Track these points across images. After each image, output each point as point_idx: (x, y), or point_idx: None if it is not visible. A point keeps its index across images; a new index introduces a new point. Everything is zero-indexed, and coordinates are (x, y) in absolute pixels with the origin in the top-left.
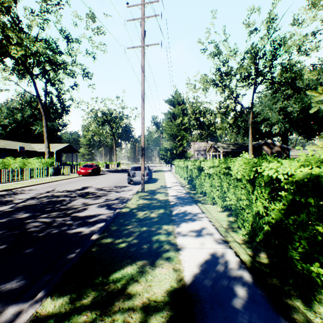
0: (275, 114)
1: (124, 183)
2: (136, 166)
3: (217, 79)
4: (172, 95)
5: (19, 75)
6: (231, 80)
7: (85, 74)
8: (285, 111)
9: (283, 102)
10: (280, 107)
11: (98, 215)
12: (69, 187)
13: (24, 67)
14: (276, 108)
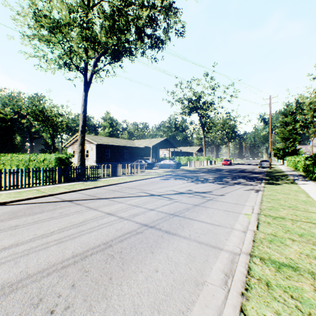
0: None
1: (255, 168)
2: (262, 160)
3: None
4: (284, 108)
5: (189, 116)
6: None
7: (227, 113)
8: None
9: None
10: None
11: (259, 171)
12: (233, 168)
13: (197, 115)
14: None
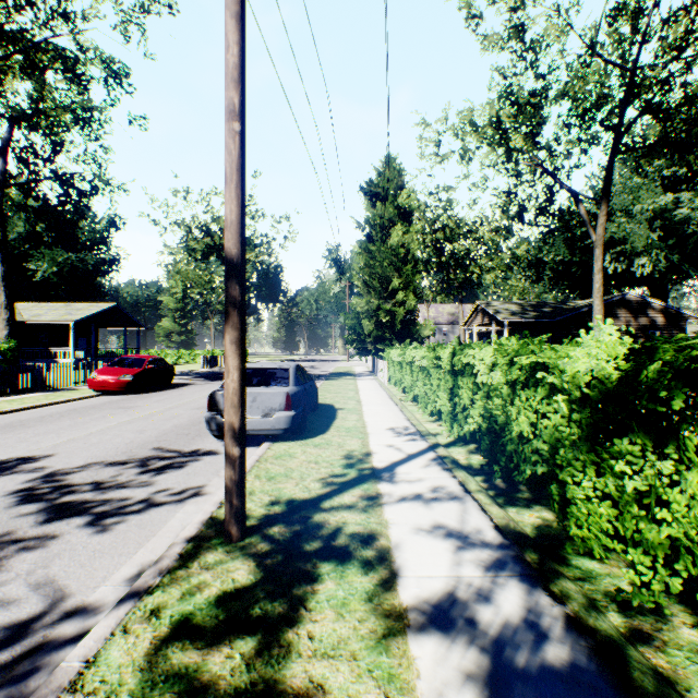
0: (642, 227)
1: (206, 432)
2: (248, 368)
3: (508, 114)
4: (377, 171)
5: None
6: (543, 122)
7: (107, 73)
8: (668, 220)
9: (661, 196)
10: (653, 209)
11: None
12: None
13: None
14: (643, 212)
